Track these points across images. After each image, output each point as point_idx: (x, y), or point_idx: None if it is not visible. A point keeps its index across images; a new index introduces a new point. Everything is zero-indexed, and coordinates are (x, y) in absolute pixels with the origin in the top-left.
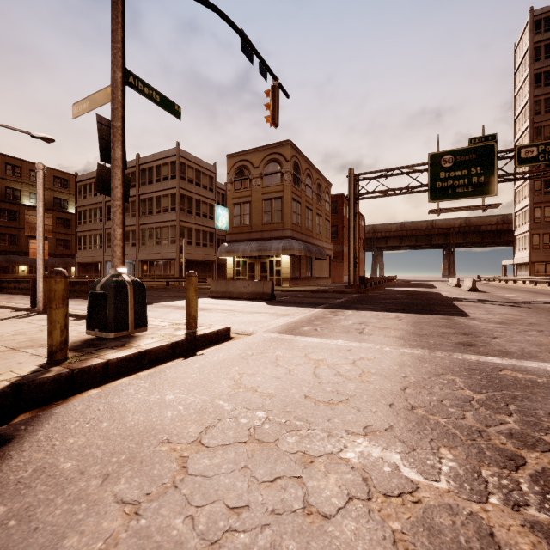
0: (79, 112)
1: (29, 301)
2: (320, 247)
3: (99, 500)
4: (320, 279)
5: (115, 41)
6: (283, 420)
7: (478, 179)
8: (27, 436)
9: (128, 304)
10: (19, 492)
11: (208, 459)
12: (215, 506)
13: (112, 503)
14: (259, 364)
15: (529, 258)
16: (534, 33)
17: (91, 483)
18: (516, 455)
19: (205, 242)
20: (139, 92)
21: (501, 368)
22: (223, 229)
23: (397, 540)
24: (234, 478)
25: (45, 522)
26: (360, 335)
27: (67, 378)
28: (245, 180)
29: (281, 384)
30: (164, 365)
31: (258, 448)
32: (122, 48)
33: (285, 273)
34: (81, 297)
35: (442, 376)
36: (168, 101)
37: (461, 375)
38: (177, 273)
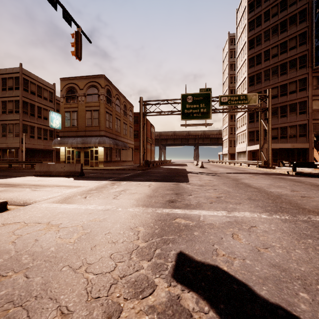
0: None
1: None
2: (126, 142)
3: None
4: (126, 162)
5: None
6: None
7: (203, 110)
8: None
9: None
10: None
11: None
12: None
13: None
14: None
15: (228, 151)
16: (230, 44)
17: None
18: (119, 308)
19: (46, 137)
20: None
21: (177, 217)
22: (56, 128)
23: None
24: None
25: None
26: (112, 199)
27: None
28: (73, 96)
29: None
30: None
31: None
32: None
33: (101, 158)
34: None
35: (134, 229)
36: None
37: (148, 226)
38: (20, 158)
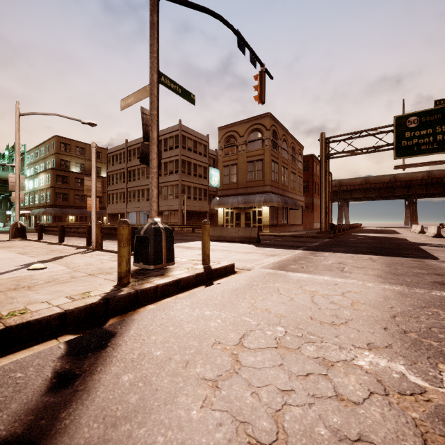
0: (125, 105)
1: (82, 241)
2: (294, 199)
3: (188, 376)
4: (294, 226)
5: (153, 52)
6: (299, 334)
7: (443, 136)
8: (124, 332)
9: (162, 245)
10: (136, 367)
11: (252, 357)
12: (270, 388)
13: (198, 379)
14: (266, 292)
15: None
16: None
17: (179, 365)
18: None
19: (201, 197)
20: (168, 87)
21: None
22: (215, 186)
23: (418, 425)
24: (276, 371)
25: (160, 386)
26: (342, 273)
27: (134, 296)
28: (232, 146)
29: (288, 308)
30: (193, 290)
31: (287, 352)
32: (157, 57)
33: (266, 221)
34: (115, 239)
35: (425, 309)
36: (186, 92)
37: (443, 308)
38: (180, 221)
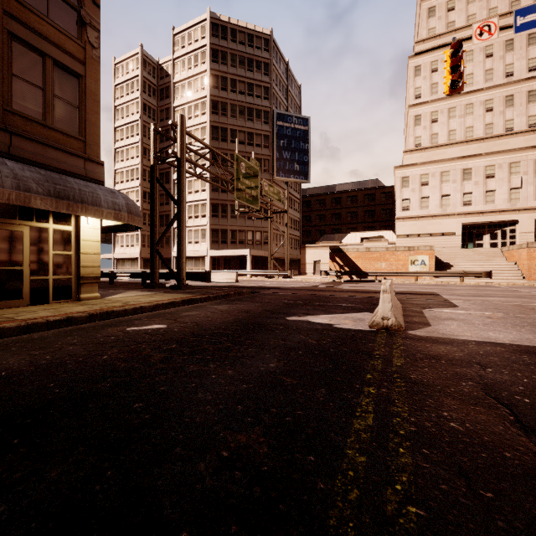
0: None
1: None
2: None
3: None
4: None
5: None
6: None
7: (254, 193)
8: None
9: None
10: None
11: None
12: None
13: None
14: None
15: (141, 254)
16: (143, 68)
17: None
18: None
19: None
20: None
21: None
22: None
23: None
24: None
25: None
26: None
27: None
28: None
29: None
30: None
31: None
32: None
33: (91, 266)
34: None
35: None
36: None
37: None
38: None
